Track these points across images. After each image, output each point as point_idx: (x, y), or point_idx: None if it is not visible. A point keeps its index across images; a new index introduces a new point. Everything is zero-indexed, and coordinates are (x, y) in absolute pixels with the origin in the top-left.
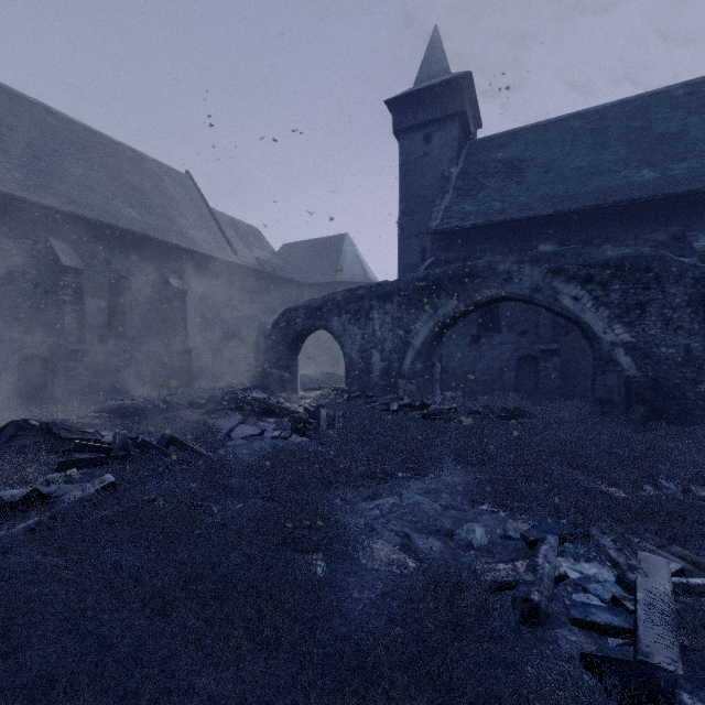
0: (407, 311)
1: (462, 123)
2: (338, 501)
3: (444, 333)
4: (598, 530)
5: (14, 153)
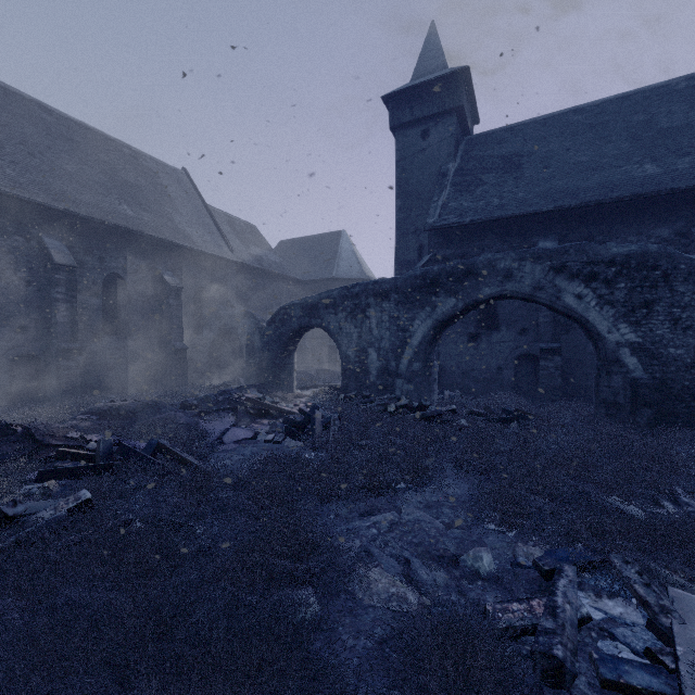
0: (404, 309)
1: (459, 119)
2: (332, 517)
3: (442, 331)
4: (620, 558)
5: (7, 150)
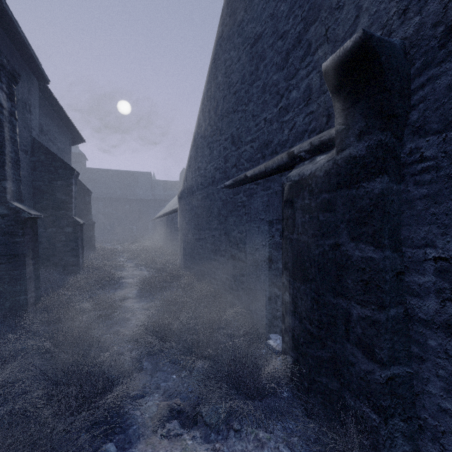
0: None
1: (81, 163)
2: None
3: None
4: None
5: None
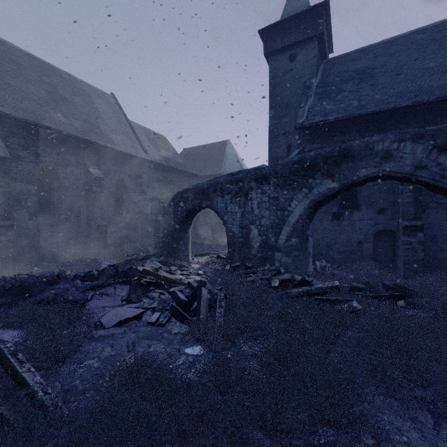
0: (282, 191)
1: (319, 45)
2: None
3: (317, 210)
4: None
5: None
